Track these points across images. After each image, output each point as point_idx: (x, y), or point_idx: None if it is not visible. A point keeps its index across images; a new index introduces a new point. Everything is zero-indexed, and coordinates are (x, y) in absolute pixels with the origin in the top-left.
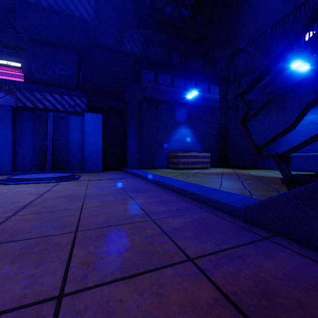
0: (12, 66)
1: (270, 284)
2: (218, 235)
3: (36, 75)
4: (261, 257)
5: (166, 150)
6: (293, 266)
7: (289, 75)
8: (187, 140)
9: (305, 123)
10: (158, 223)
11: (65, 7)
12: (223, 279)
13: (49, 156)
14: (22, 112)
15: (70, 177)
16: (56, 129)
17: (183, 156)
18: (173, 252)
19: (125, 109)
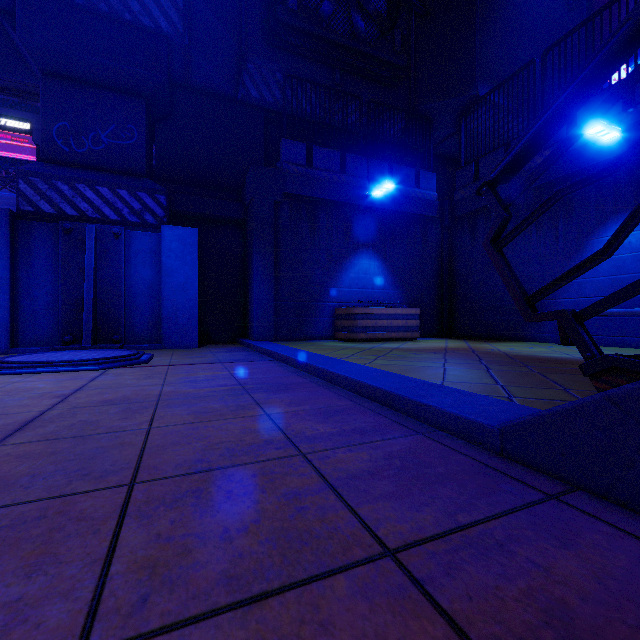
0: (12, 129)
1: (578, 618)
2: (447, 490)
3: (60, 147)
4: (548, 545)
5: (329, 303)
6: (623, 566)
7: (579, 151)
8: (372, 282)
9: None
10: (315, 462)
11: (121, 7)
12: (468, 606)
13: (89, 315)
14: (30, 223)
15: (130, 358)
16: (102, 259)
17: (365, 314)
18: (350, 533)
19: (246, 219)
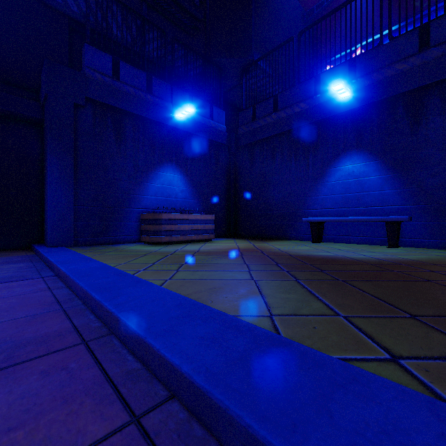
0: None
1: None
2: None
3: None
4: None
5: (136, 209)
6: None
7: (322, 106)
8: (175, 192)
9: (342, 175)
10: None
11: None
12: None
13: None
14: None
15: None
16: None
17: (169, 219)
18: None
19: (44, 120)
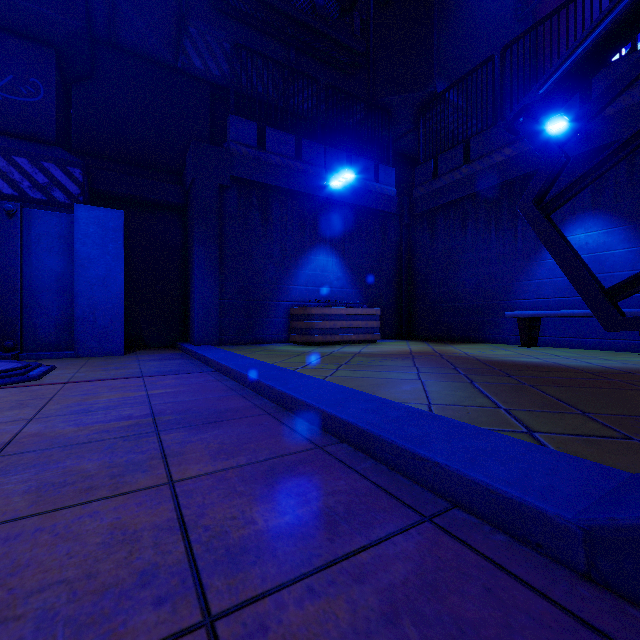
0: None
1: None
2: None
3: None
4: None
5: (284, 302)
6: None
7: None
8: (330, 280)
9: None
10: None
11: None
12: None
13: None
14: None
15: (10, 374)
16: None
17: (323, 315)
18: None
19: (187, 205)
